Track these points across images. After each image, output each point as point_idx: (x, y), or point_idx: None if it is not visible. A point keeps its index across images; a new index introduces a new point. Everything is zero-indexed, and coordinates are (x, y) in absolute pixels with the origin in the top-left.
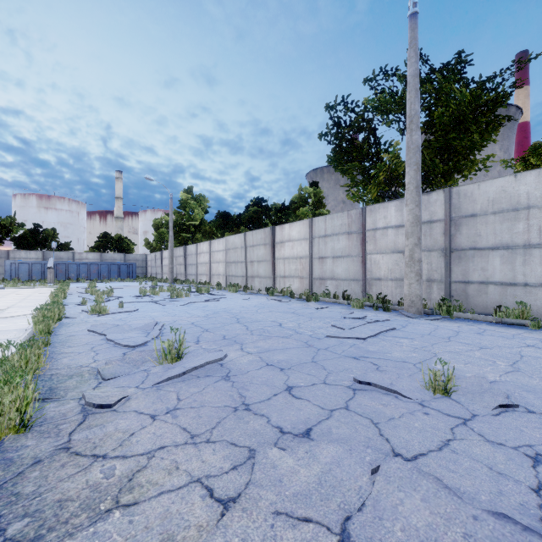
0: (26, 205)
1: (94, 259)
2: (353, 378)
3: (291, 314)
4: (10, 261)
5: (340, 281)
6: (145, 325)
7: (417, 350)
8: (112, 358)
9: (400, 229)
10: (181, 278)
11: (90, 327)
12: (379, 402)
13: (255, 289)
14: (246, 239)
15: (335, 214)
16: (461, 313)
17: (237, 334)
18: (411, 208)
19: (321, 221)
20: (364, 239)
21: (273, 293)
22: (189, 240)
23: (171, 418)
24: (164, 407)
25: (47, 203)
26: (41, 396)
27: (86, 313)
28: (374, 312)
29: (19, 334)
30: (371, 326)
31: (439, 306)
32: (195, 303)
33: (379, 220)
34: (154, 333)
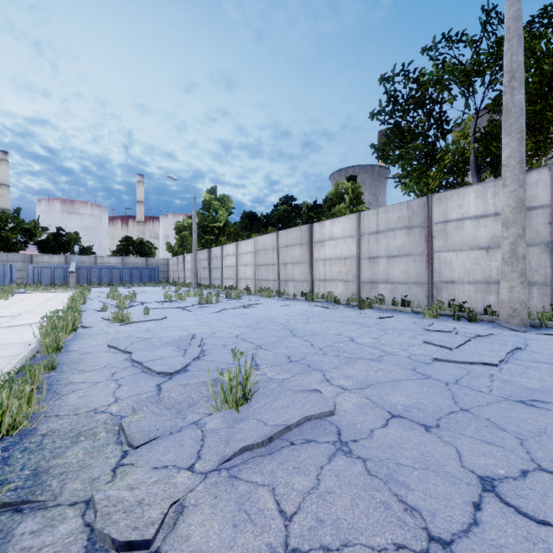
0: (50, 210)
1: (116, 263)
2: None
3: (354, 325)
4: (33, 265)
5: (396, 285)
6: (179, 339)
7: None
8: (141, 395)
9: (483, 220)
10: (205, 282)
11: (110, 341)
12: None
13: (289, 294)
14: (279, 239)
15: (391, 206)
16: None
17: (305, 354)
18: (512, 189)
19: (372, 215)
20: (430, 234)
21: (314, 299)
22: (212, 243)
23: None
24: (264, 547)
25: (70, 208)
26: (12, 497)
27: (107, 321)
28: (458, 323)
29: (22, 349)
30: (482, 344)
31: None
32: (229, 310)
33: (452, 210)
34: (193, 350)
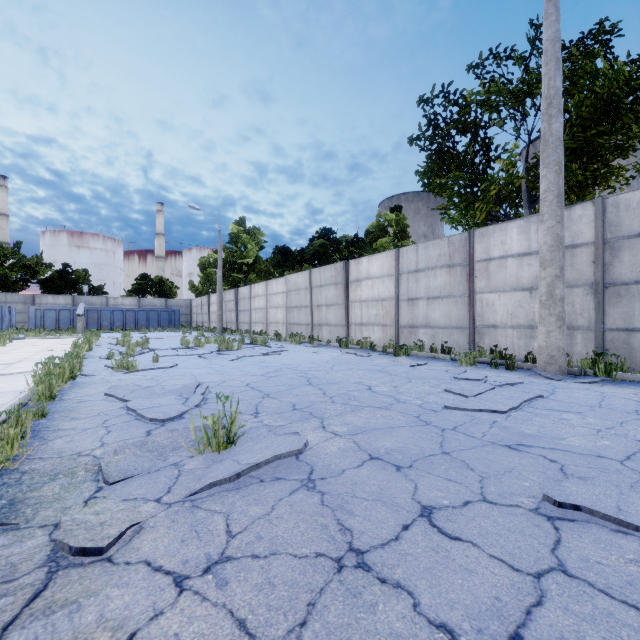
0: (56, 243)
1: (131, 305)
2: (543, 496)
3: (380, 373)
4: (35, 307)
5: (437, 330)
6: (183, 387)
7: (603, 433)
8: (128, 440)
9: (526, 259)
10: (232, 327)
11: (108, 389)
12: (623, 556)
13: (323, 340)
14: (312, 277)
15: (431, 242)
16: (626, 374)
17: (312, 403)
18: (549, 226)
19: (411, 252)
20: (472, 273)
21: (348, 345)
22: (241, 282)
23: (214, 588)
24: (202, 555)
25: (79, 241)
26: None
27: (111, 370)
28: (494, 371)
29: (14, 397)
30: (504, 392)
31: (593, 364)
32: (249, 357)
33: (494, 247)
34: (195, 399)
